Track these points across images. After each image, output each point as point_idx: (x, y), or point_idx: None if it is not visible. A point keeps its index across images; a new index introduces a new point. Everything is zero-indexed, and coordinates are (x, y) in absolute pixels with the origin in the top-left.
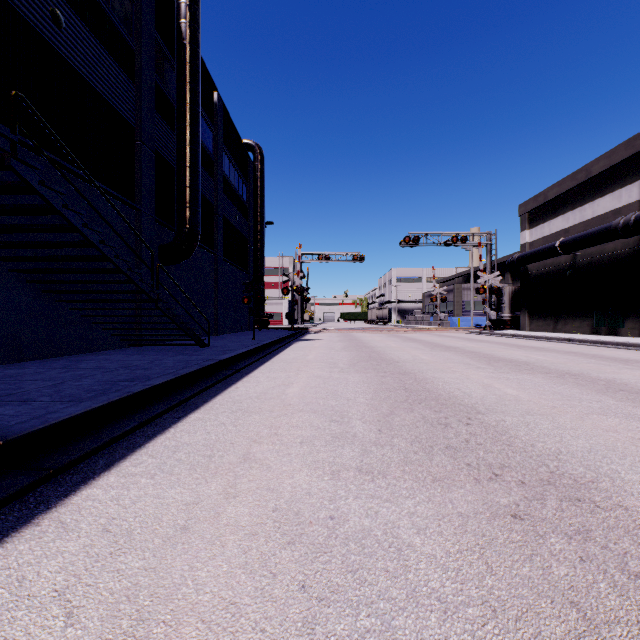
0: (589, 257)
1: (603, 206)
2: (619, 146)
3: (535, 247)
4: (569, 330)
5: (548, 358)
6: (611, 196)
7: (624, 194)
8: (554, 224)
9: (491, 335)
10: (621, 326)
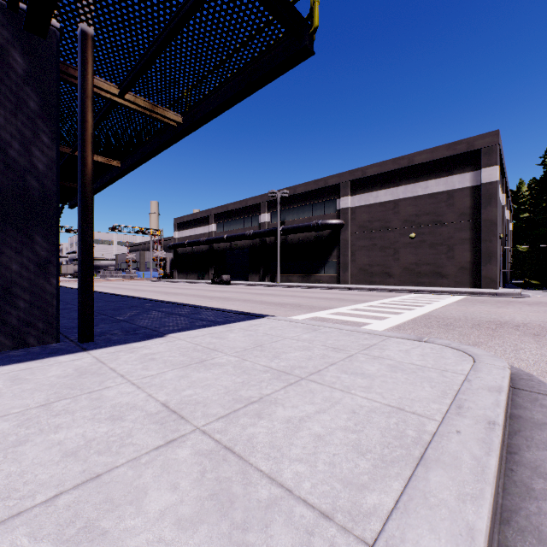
0: (197, 249)
1: (201, 231)
2: (204, 211)
3: (180, 240)
4: (191, 278)
5: (172, 286)
6: (203, 228)
7: (206, 229)
8: (187, 232)
9: (160, 281)
10: (205, 276)
